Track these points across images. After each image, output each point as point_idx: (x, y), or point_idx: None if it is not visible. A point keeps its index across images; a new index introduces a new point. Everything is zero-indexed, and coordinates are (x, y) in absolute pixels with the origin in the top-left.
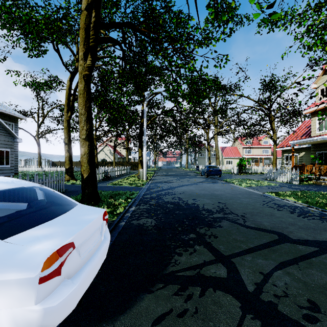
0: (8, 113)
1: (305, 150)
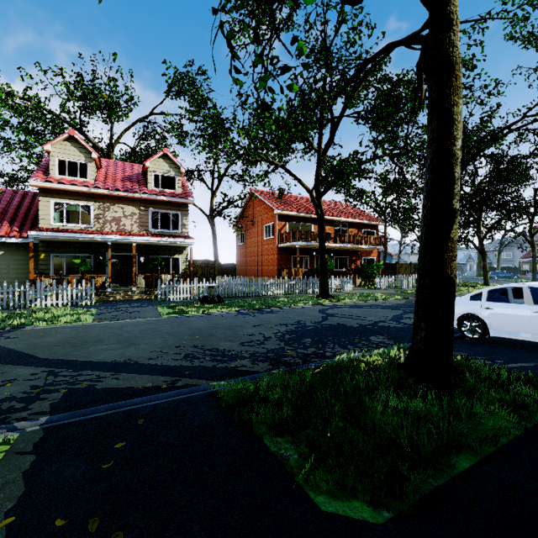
0: None
1: (5, 248)
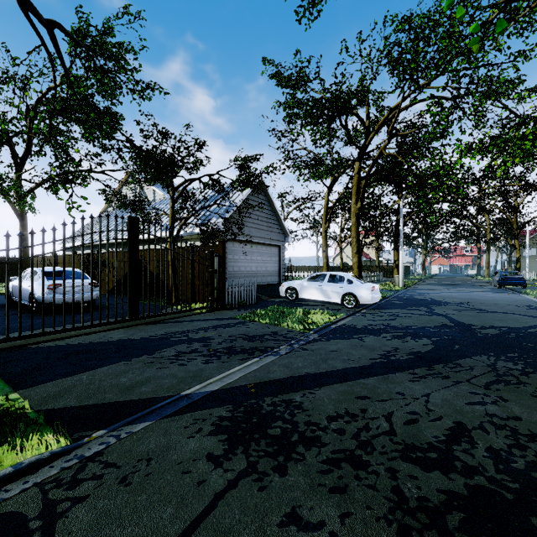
0: None
1: None
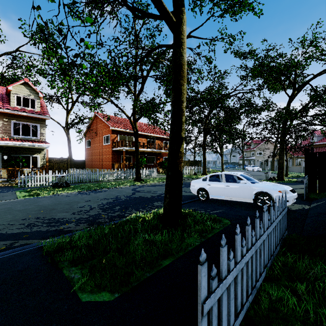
0: None
1: None
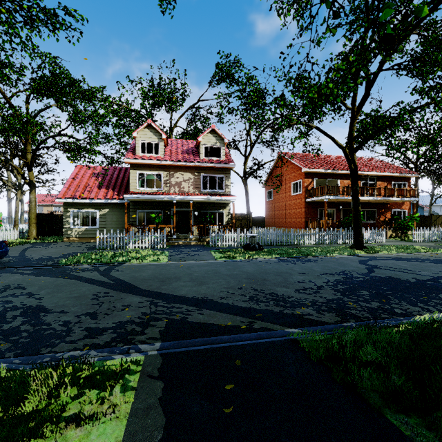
0: None
1: (110, 207)
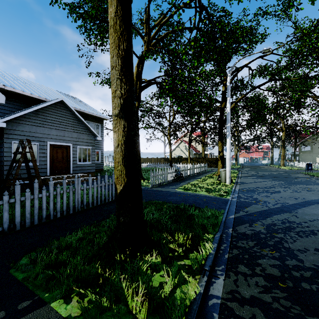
0: (95, 115)
1: None
